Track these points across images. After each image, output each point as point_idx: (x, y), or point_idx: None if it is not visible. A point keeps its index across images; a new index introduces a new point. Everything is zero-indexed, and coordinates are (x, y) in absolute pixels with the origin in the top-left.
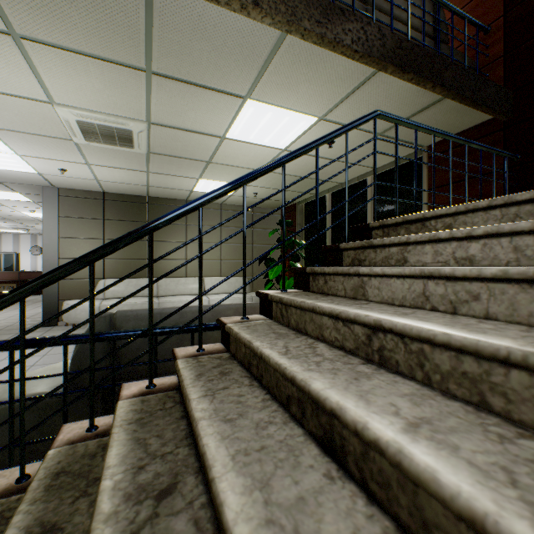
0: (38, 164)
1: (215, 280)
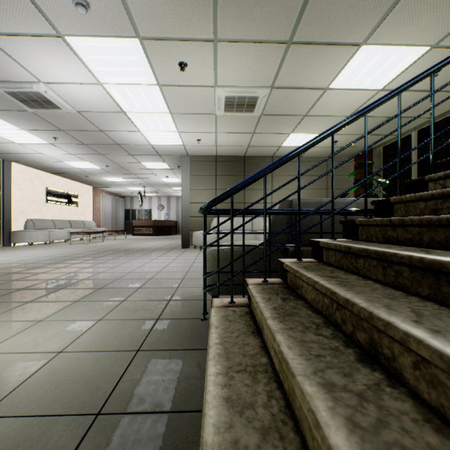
0: (186, 138)
1: None
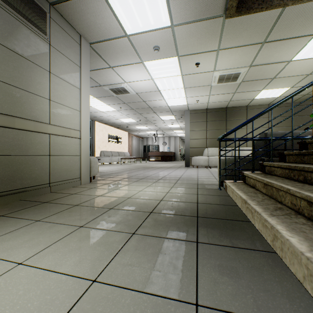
0: (190, 100)
1: None
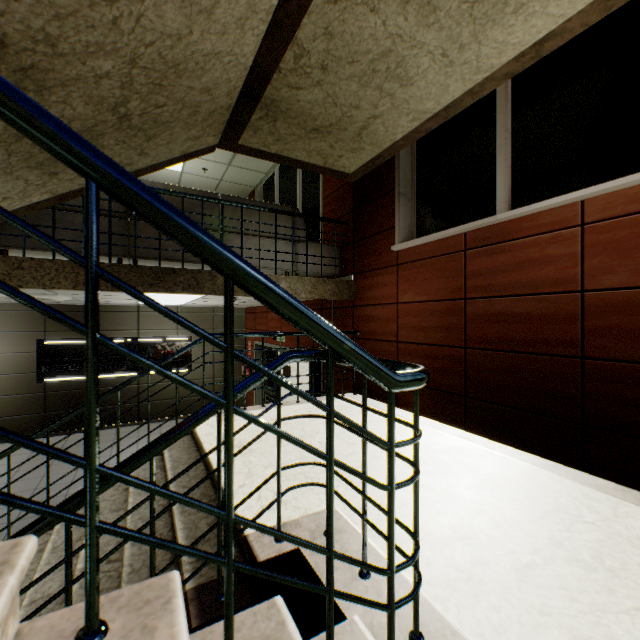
0: None
1: None
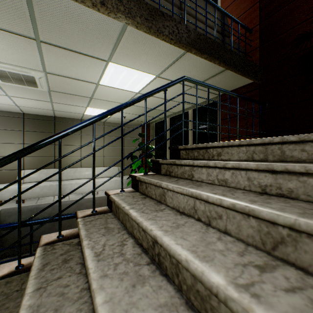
0: None
1: (100, 169)
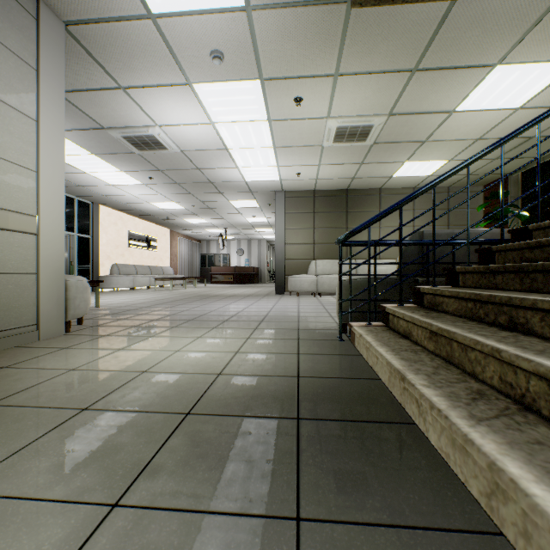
0: (285, 172)
1: None
